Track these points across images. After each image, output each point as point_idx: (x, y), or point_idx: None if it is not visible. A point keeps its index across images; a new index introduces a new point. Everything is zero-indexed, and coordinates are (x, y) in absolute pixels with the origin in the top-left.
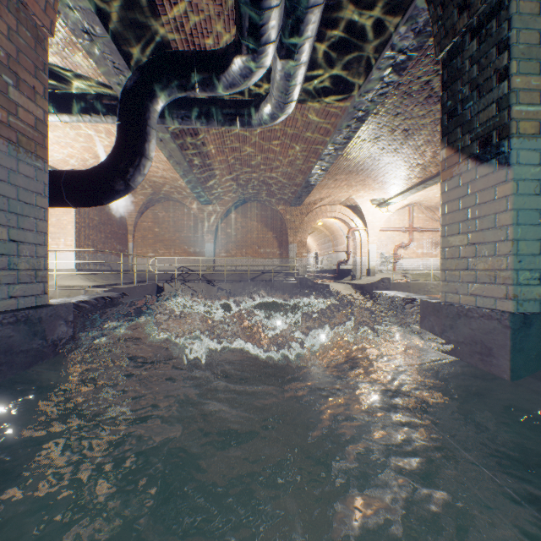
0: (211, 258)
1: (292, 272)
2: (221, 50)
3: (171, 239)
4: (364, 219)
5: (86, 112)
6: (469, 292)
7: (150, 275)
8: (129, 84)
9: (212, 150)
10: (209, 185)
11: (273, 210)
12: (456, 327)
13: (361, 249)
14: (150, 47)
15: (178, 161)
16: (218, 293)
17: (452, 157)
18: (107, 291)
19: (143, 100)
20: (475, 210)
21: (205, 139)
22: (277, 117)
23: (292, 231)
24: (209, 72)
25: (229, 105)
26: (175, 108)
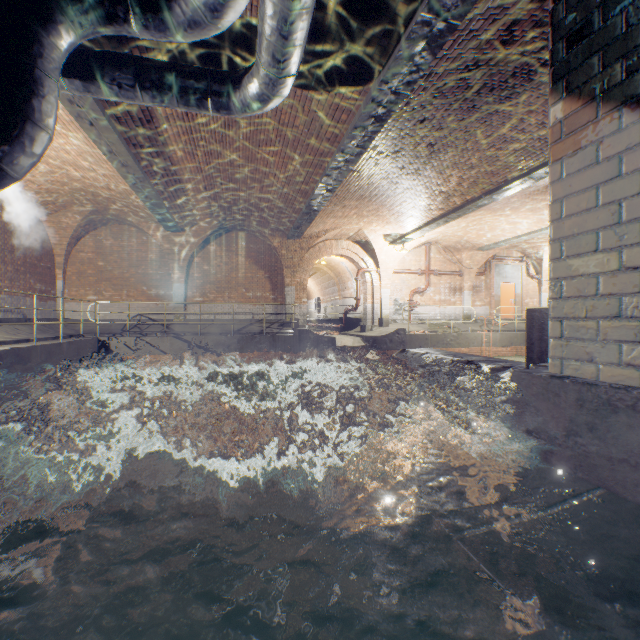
0: (180, 303)
1: (289, 322)
2: None
3: (122, 277)
4: (376, 258)
5: None
6: (624, 361)
7: (90, 326)
8: None
9: (176, 150)
10: (175, 203)
11: (265, 242)
12: (607, 429)
13: (372, 295)
14: None
15: (124, 161)
16: (190, 351)
17: (580, 113)
18: (6, 351)
19: (26, 20)
20: None
21: (165, 132)
22: (268, 99)
23: (289, 270)
24: None
25: (195, 74)
26: (107, 67)
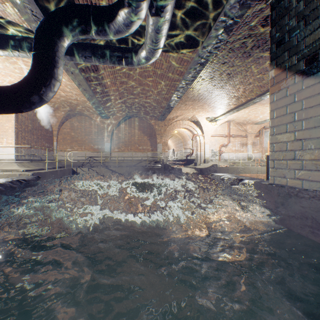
0: (108, 152)
1: (159, 161)
2: (110, 6)
3: (82, 140)
4: (202, 129)
5: (15, 48)
6: (296, 177)
7: (68, 162)
8: (42, 24)
9: (108, 82)
10: (106, 105)
11: (147, 122)
12: (287, 204)
13: (200, 147)
14: (59, 2)
15: (85, 88)
16: (113, 174)
17: (280, 75)
18: (36, 173)
19: (52, 37)
20: (302, 114)
21: (103, 74)
22: (150, 59)
23: (159, 135)
24: (101, 20)
25: (117, 50)
26: (80, 50)
